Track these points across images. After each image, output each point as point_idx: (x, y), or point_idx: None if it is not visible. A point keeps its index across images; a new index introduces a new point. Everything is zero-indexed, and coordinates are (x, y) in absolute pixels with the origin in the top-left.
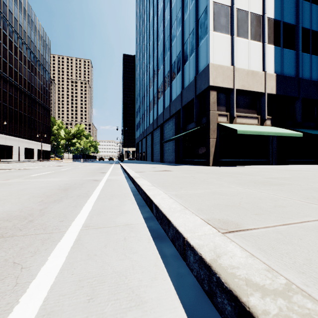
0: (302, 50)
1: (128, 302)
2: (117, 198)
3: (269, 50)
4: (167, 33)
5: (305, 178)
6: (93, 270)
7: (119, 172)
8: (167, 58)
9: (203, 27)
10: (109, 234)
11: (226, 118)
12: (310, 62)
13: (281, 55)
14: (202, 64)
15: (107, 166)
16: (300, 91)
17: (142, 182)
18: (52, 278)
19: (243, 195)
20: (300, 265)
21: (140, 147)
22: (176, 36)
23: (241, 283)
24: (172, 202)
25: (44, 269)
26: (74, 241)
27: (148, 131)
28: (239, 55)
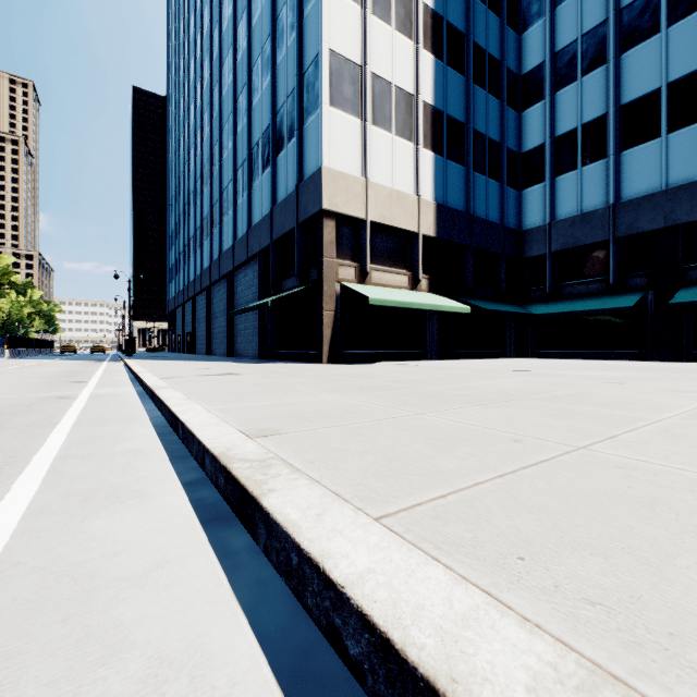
0: (476, 168)
1: (129, 497)
2: (115, 423)
3: (425, 160)
4: (243, 76)
5: (441, 379)
6: (84, 486)
7: (120, 379)
8: (243, 132)
9: (313, 92)
10: (104, 461)
11: (353, 273)
12: (486, 190)
13: (444, 172)
14: (311, 165)
15: (89, 368)
16: (472, 236)
17: (170, 394)
18: (29, 497)
19: (323, 404)
20: (302, 449)
21: (179, 322)
22: (260, 90)
23: (234, 460)
24: (209, 417)
25: (12, 494)
26: (46, 472)
27: (200, 285)
28: (376, 159)
